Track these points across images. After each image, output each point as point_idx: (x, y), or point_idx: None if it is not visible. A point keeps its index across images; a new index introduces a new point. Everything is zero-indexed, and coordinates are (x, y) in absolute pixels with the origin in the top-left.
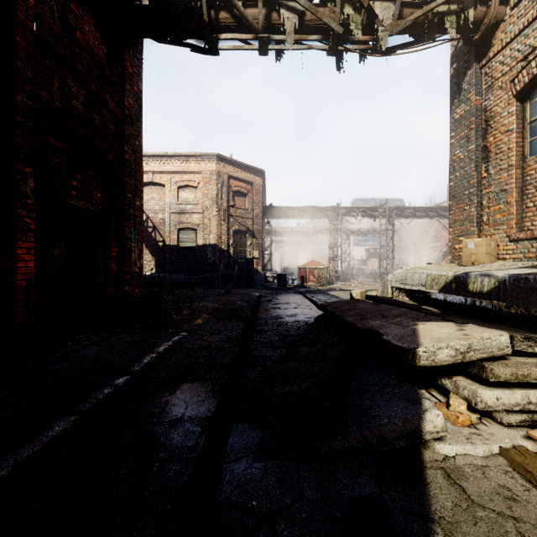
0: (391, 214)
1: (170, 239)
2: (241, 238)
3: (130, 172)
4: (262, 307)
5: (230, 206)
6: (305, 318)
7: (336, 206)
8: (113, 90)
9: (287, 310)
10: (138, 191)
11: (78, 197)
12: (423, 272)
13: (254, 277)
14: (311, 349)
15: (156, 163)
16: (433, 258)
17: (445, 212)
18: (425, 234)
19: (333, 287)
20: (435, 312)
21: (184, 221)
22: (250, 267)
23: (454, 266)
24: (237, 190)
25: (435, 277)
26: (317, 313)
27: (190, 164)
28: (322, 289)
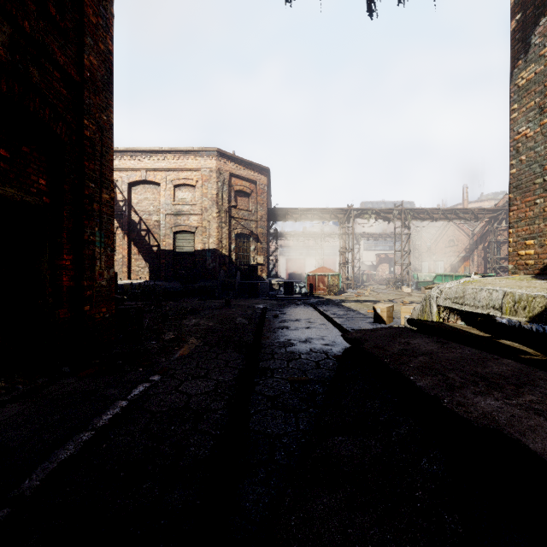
0: (407, 216)
1: (166, 243)
2: (244, 242)
3: (93, 154)
4: (267, 326)
5: (231, 207)
6: (323, 345)
7: (347, 208)
8: (65, 40)
9: (298, 332)
10: (105, 181)
11: (2, 182)
12: (496, 289)
13: (258, 285)
14: (361, 451)
15: (150, 159)
16: (449, 263)
17: (465, 214)
18: (441, 238)
19: (345, 296)
20: (543, 358)
21: (180, 223)
22: (254, 274)
23: (528, 279)
24: (239, 189)
25: (522, 298)
26: (337, 336)
27: (188, 161)
28: (335, 299)
